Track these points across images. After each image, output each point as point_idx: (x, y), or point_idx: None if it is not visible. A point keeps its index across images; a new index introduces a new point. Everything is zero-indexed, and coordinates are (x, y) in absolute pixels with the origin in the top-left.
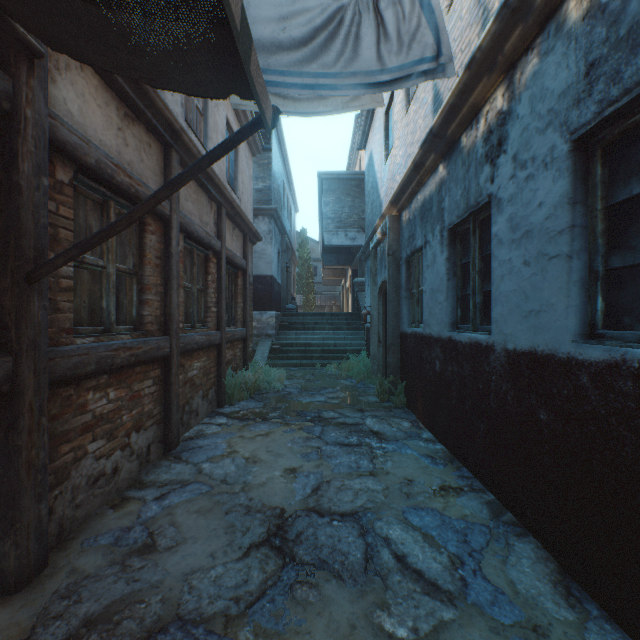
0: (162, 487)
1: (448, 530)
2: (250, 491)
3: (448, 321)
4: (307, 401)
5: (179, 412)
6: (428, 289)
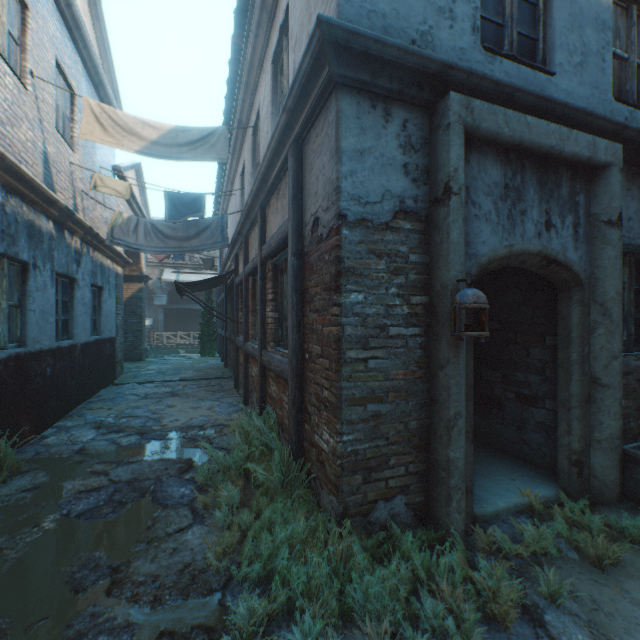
0: (227, 396)
1: (116, 399)
2: (190, 400)
3: (55, 336)
4: (151, 459)
5: (244, 386)
6: (40, 309)
